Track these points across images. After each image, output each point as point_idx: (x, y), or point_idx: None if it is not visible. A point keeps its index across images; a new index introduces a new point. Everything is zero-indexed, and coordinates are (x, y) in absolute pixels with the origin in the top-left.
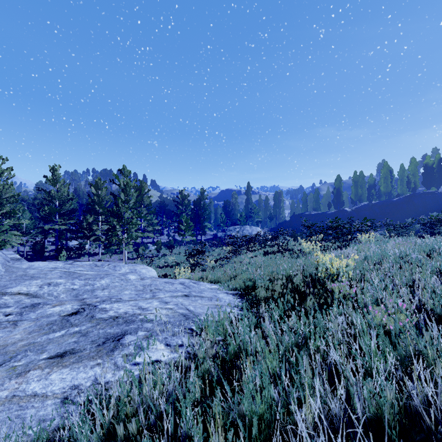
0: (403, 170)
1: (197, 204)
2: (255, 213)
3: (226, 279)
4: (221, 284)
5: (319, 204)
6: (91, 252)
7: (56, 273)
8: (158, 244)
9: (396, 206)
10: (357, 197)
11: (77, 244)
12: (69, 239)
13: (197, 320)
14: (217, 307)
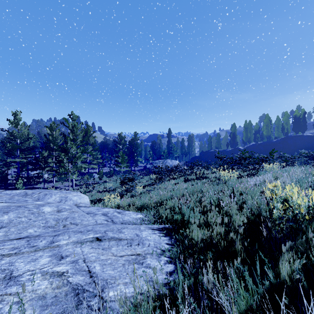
0: (279, 120)
1: (131, 143)
2: (174, 150)
3: (152, 206)
4: (147, 210)
5: (220, 144)
6: (48, 180)
7: None
8: (100, 174)
9: (275, 145)
10: (247, 139)
11: (34, 173)
12: (29, 170)
13: (94, 313)
14: (138, 260)
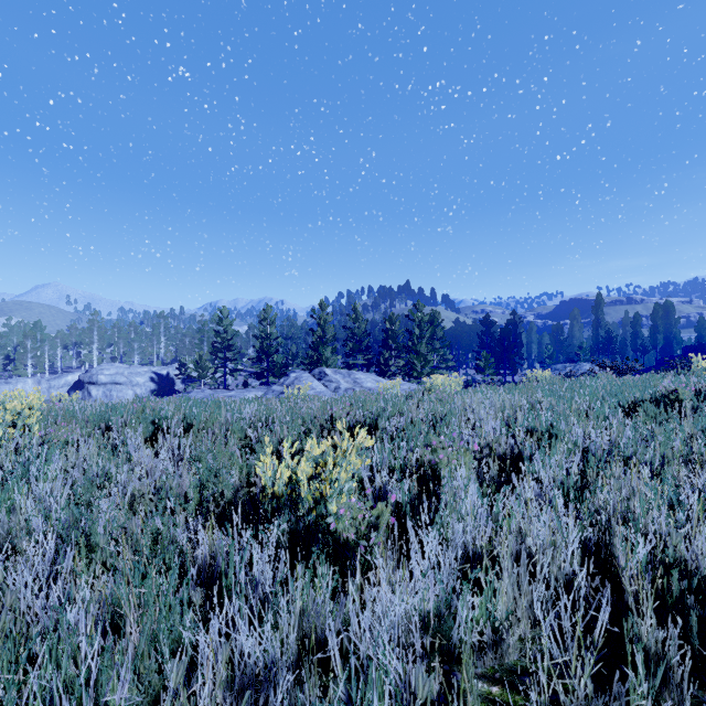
0: None
1: (505, 334)
2: (608, 342)
3: None
4: None
5: None
6: None
7: (408, 384)
8: None
9: None
10: None
11: None
12: None
13: None
14: None
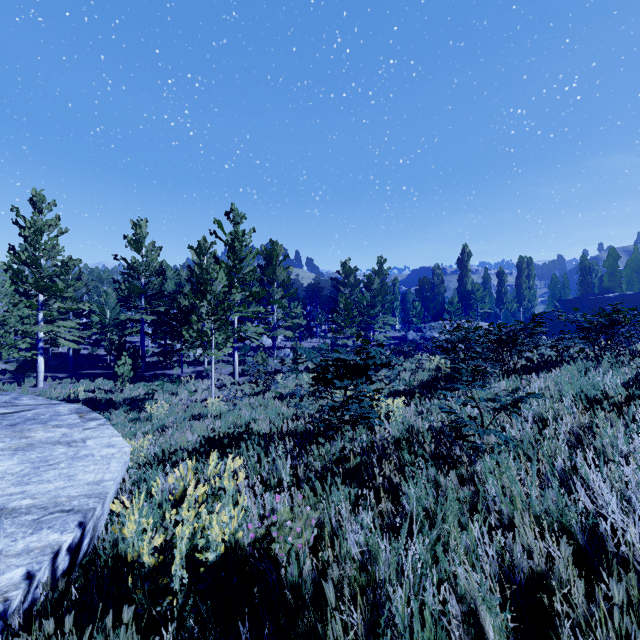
0: None
1: (371, 283)
2: (477, 298)
3: None
4: None
5: (618, 280)
6: (202, 360)
7: None
8: (296, 350)
9: None
10: None
11: (164, 345)
12: (166, 338)
13: None
14: None
